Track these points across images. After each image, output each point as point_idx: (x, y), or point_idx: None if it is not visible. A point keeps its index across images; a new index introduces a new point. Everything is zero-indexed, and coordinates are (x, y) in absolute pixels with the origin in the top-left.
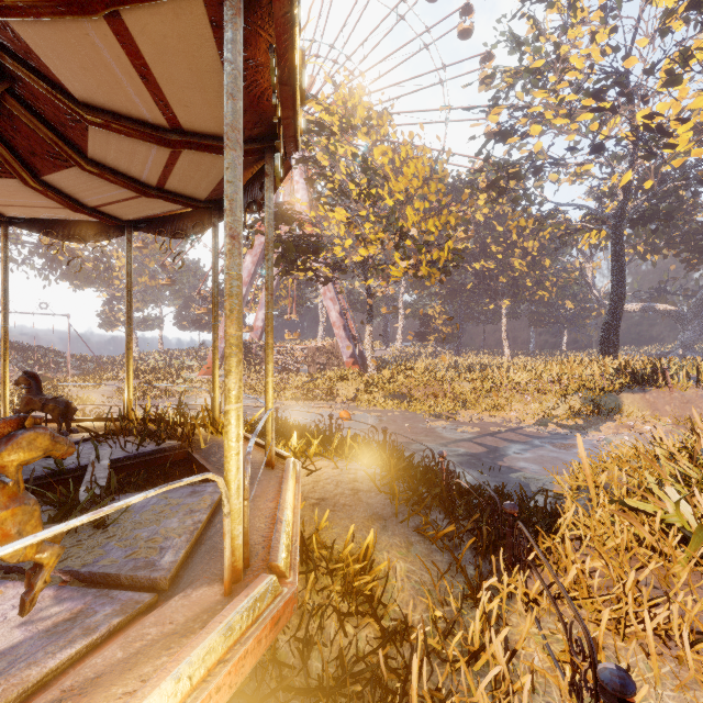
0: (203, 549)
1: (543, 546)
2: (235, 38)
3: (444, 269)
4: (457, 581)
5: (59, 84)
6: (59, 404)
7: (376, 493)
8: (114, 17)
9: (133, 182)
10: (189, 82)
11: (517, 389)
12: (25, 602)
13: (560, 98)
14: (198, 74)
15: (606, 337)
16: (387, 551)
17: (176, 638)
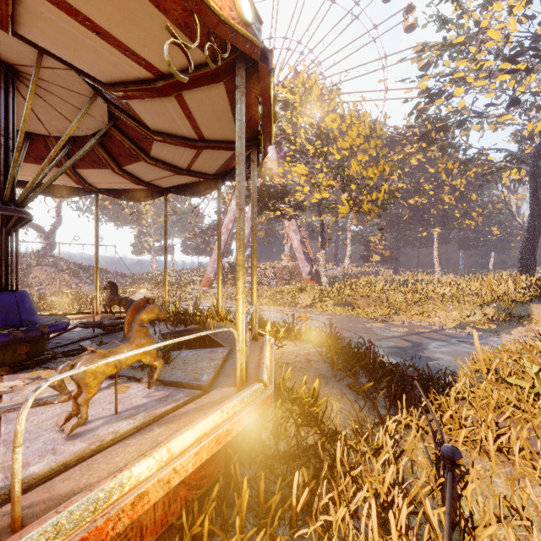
0: (222, 376)
1: (437, 402)
2: (242, 108)
3: (381, 206)
4: (372, 415)
5: (143, 122)
6: (128, 301)
7: (322, 363)
8: (178, 94)
9: (173, 168)
10: (212, 117)
11: (441, 300)
12: (151, 382)
13: (479, 65)
14: (217, 113)
15: (524, 258)
16: (328, 396)
17: (217, 403)
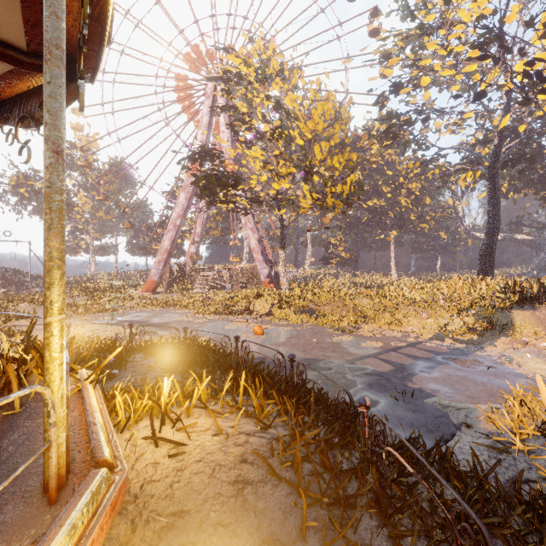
0: None
1: None
2: None
3: (346, 201)
4: None
5: None
6: None
7: (273, 484)
8: None
9: None
10: None
11: (413, 305)
12: None
13: (449, 49)
14: None
15: (484, 260)
16: None
17: None
